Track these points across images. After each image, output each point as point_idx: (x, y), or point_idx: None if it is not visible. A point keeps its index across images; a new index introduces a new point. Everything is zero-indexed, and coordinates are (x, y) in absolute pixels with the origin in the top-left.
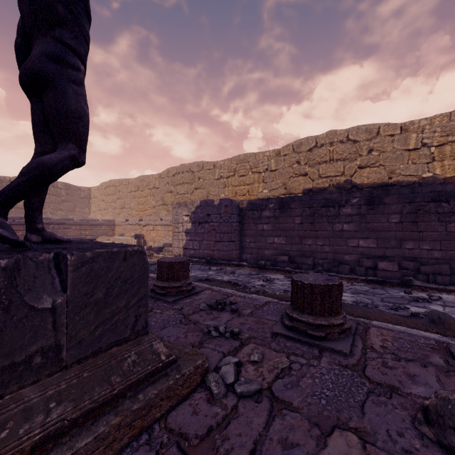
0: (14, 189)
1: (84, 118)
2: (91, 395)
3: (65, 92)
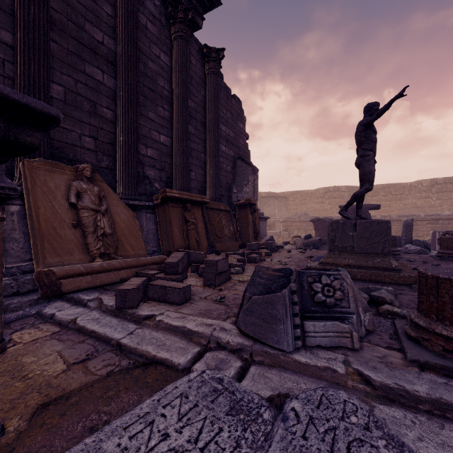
0: (348, 203)
1: (371, 172)
2: (360, 262)
3: (364, 166)
